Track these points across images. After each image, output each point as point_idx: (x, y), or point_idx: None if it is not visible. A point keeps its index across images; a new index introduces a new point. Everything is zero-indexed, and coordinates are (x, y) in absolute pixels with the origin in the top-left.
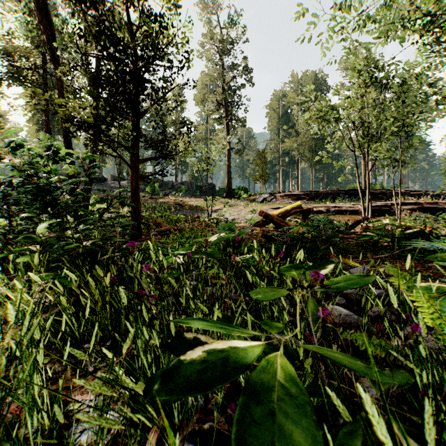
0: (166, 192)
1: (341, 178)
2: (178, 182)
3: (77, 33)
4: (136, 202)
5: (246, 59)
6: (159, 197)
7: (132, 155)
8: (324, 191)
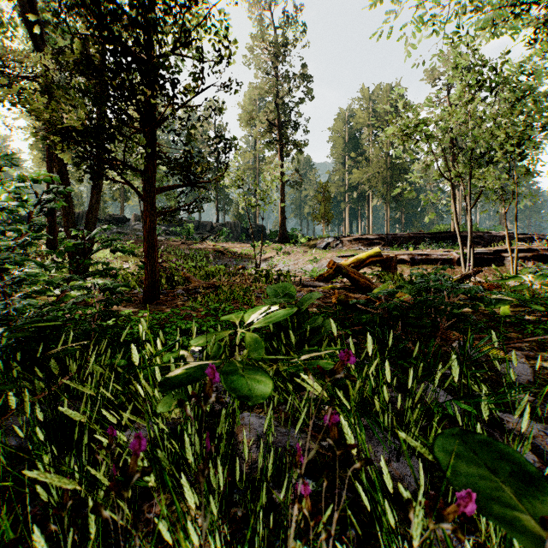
0: (203, 236)
1: (431, 216)
2: (218, 224)
3: (65, 5)
4: (151, 248)
5: (304, 67)
6: (195, 242)
7: (146, 182)
8: (404, 235)
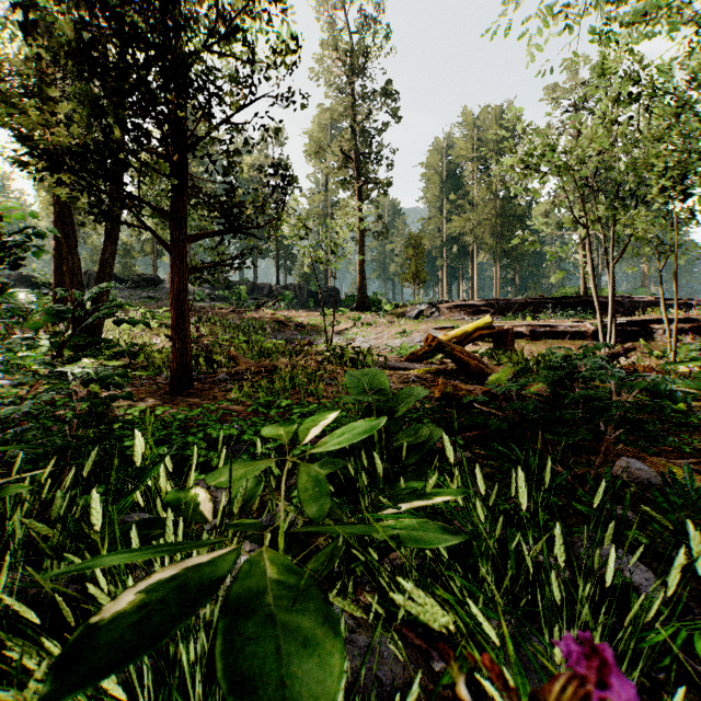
0: (259, 302)
1: (557, 275)
2: (279, 286)
3: None
4: (181, 318)
5: (390, 83)
6: (248, 310)
7: (174, 226)
8: (520, 300)
